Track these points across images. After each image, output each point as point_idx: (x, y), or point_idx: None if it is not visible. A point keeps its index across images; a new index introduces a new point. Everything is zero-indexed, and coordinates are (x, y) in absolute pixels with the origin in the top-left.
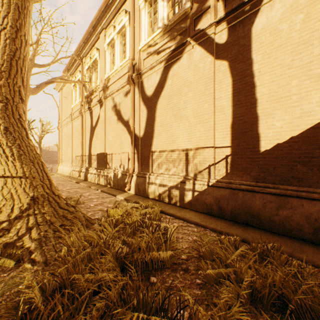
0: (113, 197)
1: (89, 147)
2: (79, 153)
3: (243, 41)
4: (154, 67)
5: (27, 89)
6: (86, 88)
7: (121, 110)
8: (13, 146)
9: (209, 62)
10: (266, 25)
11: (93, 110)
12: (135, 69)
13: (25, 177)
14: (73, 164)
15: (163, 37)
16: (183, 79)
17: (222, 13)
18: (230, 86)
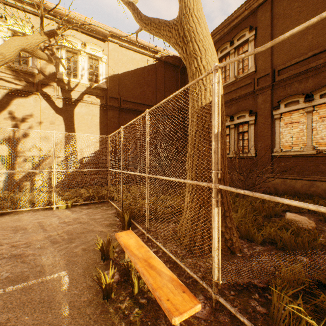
0: None
1: None
2: None
3: (71, 113)
4: None
5: None
6: None
7: None
8: None
9: (53, 113)
10: (80, 113)
11: None
12: None
13: None
14: None
15: (6, 70)
16: (30, 112)
17: (61, 94)
18: (64, 129)
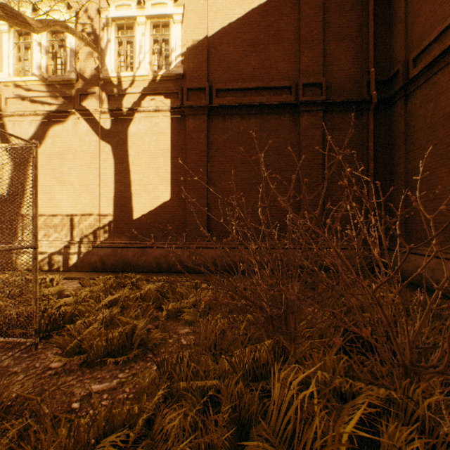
0: None
1: None
2: None
3: (123, 136)
4: (27, 116)
5: None
6: None
7: None
8: None
9: (95, 141)
10: (137, 132)
11: None
12: None
13: None
14: None
15: (41, 87)
16: (68, 144)
17: (106, 105)
18: (113, 167)
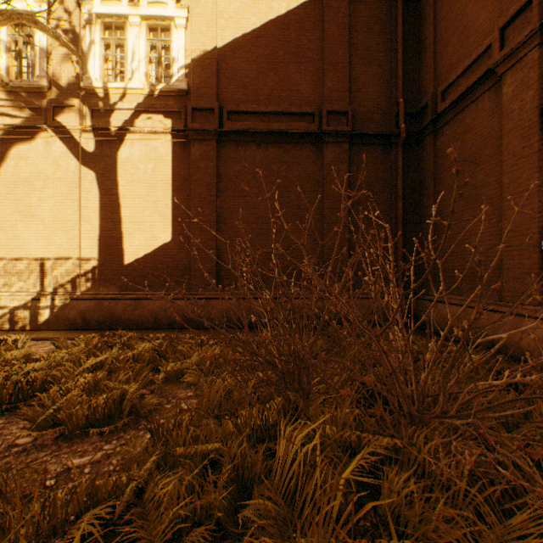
0: None
1: None
2: None
3: (111, 161)
4: None
5: None
6: None
7: None
8: None
9: (75, 166)
10: (129, 158)
11: None
12: None
13: None
14: None
15: None
16: (37, 168)
17: (89, 122)
18: (98, 199)
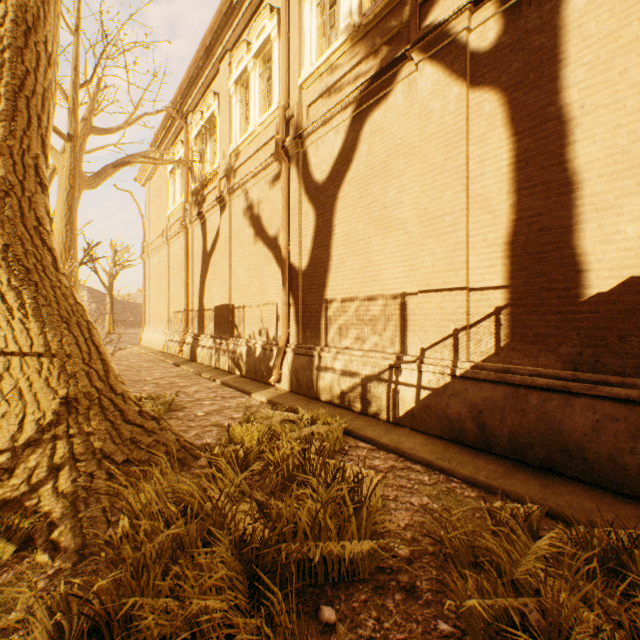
0: (244, 396)
1: (200, 293)
2: (180, 305)
3: (540, 38)
4: (331, 120)
5: (76, 177)
6: (194, 174)
7: (262, 216)
8: (24, 286)
9: (456, 97)
10: None
11: (207, 219)
12: (290, 128)
13: (50, 354)
14: (169, 327)
15: (351, 53)
16: (394, 140)
17: None
18: (507, 148)
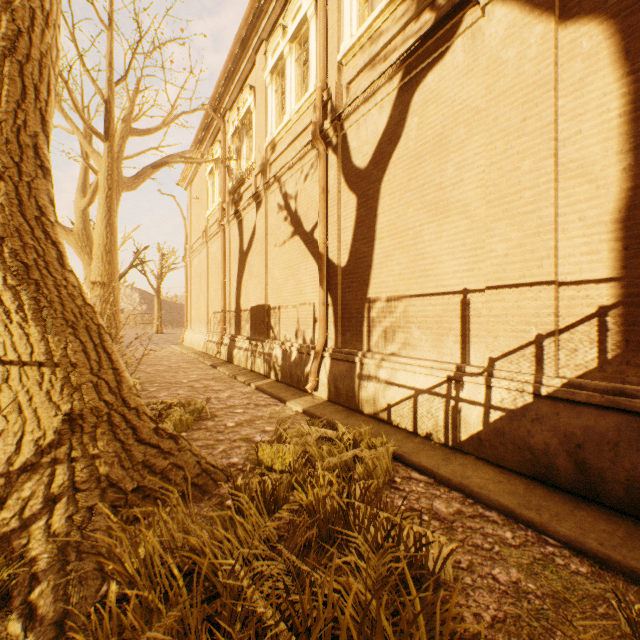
0: (279, 404)
1: (237, 293)
2: (219, 306)
3: None
4: (374, 95)
5: (114, 178)
6: (231, 173)
7: (298, 210)
8: (22, 285)
9: (539, 37)
10: None
11: (243, 218)
12: (328, 111)
13: (52, 363)
14: (209, 328)
15: (398, 13)
16: (452, 106)
17: None
18: (617, 92)
